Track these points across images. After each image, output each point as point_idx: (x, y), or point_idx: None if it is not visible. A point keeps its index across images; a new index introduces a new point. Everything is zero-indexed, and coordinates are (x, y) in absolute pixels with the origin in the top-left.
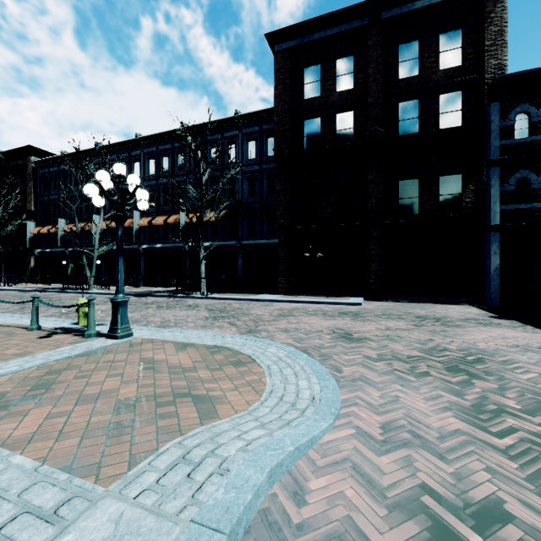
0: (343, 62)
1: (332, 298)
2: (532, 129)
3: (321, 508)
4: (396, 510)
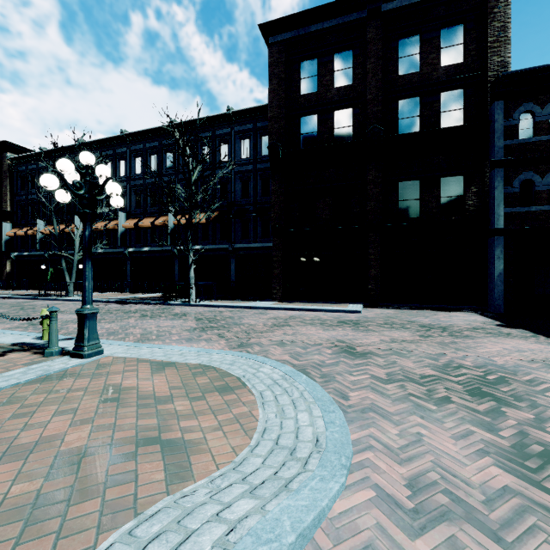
0: (341, 57)
1: (330, 305)
2: (536, 129)
3: None
4: None
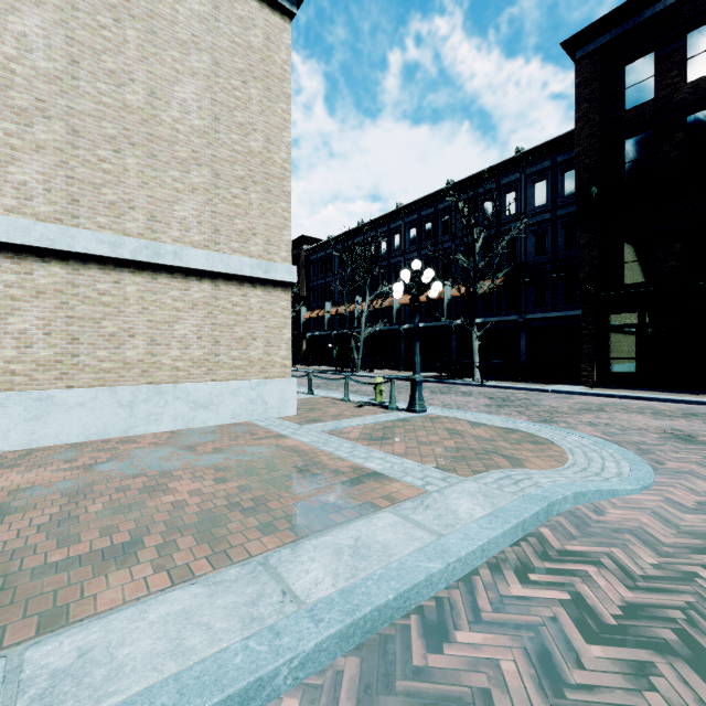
0: (700, 35)
1: (676, 395)
2: None
3: (617, 520)
4: (685, 534)
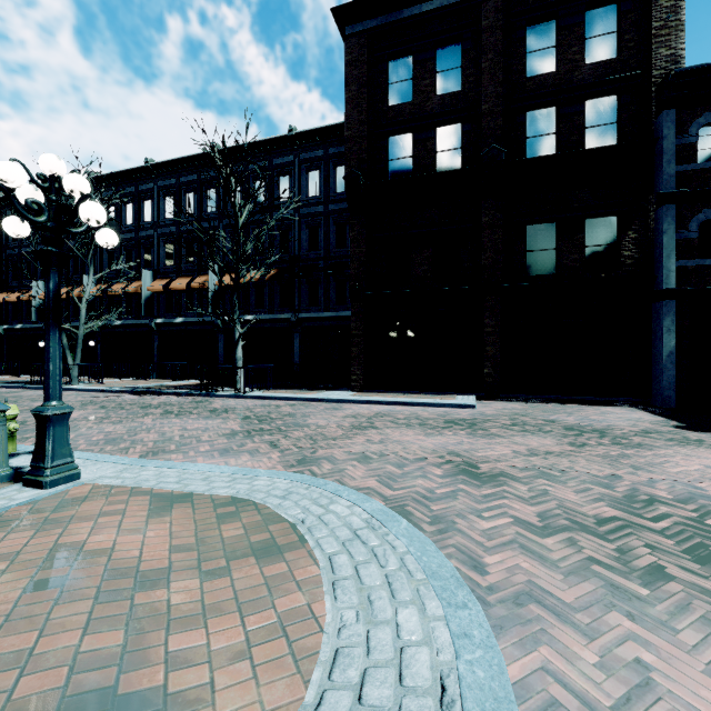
0: (446, 53)
1: (430, 397)
2: None
3: None
4: None
